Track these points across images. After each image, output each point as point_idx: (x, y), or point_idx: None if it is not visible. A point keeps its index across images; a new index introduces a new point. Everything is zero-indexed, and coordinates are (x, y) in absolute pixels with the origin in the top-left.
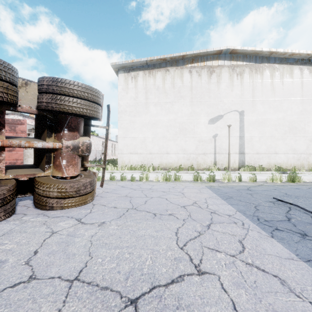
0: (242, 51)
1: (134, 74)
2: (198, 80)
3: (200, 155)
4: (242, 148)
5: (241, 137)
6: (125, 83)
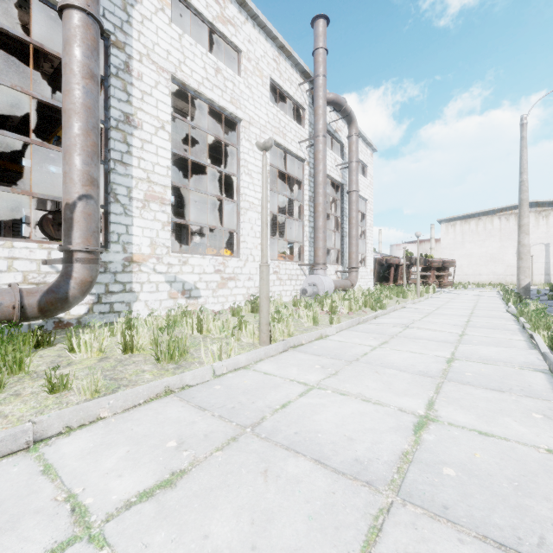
0: (546, 201)
1: (453, 223)
2: (506, 224)
3: (508, 276)
4: (548, 271)
5: (547, 263)
6: (446, 230)
